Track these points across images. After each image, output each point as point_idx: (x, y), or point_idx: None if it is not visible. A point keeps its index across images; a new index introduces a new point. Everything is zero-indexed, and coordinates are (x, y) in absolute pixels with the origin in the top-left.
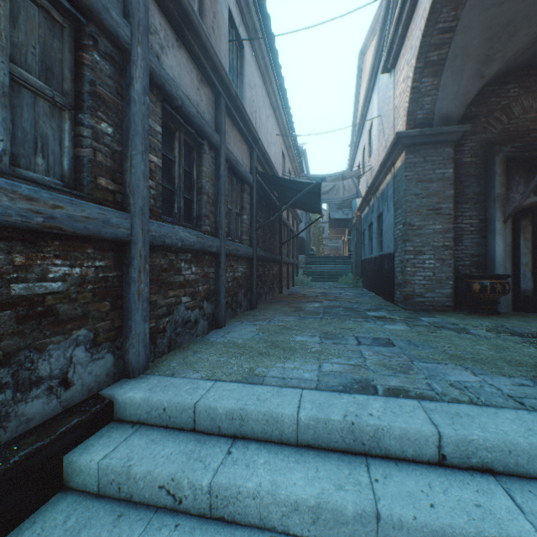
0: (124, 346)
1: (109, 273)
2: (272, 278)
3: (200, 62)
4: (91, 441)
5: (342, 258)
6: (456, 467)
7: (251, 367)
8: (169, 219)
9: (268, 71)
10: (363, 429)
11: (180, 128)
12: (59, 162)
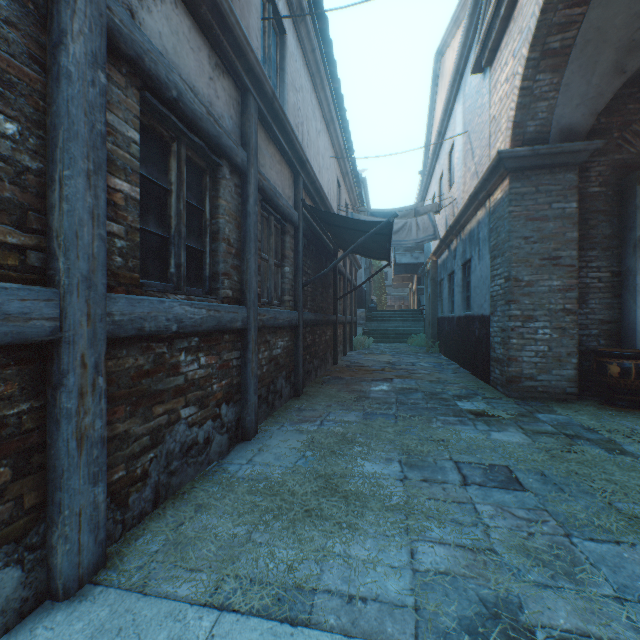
0: (49, 538)
1: (8, 410)
2: (324, 346)
3: (213, 35)
4: None
5: (411, 312)
6: None
7: (290, 557)
8: (160, 284)
9: (320, 70)
10: None
11: (180, 138)
12: None
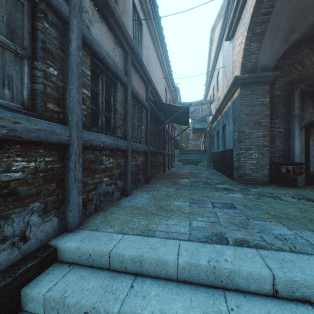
0: (65, 211)
1: (55, 165)
2: (159, 163)
3: (115, 32)
4: (40, 277)
5: (200, 151)
6: (285, 298)
7: (146, 223)
8: (96, 129)
9: (157, 40)
10: (221, 271)
11: (103, 73)
12: (20, 93)
